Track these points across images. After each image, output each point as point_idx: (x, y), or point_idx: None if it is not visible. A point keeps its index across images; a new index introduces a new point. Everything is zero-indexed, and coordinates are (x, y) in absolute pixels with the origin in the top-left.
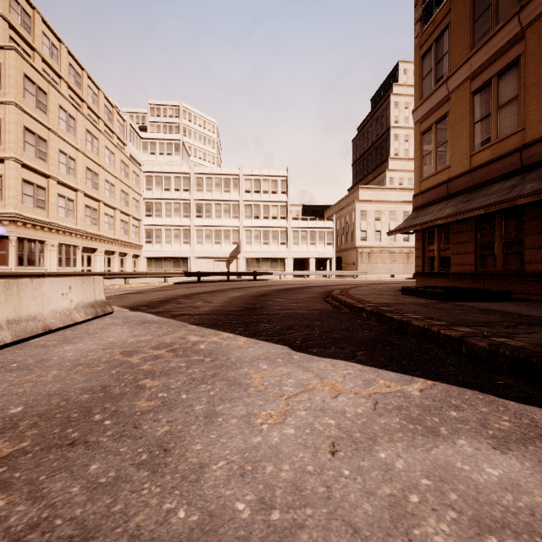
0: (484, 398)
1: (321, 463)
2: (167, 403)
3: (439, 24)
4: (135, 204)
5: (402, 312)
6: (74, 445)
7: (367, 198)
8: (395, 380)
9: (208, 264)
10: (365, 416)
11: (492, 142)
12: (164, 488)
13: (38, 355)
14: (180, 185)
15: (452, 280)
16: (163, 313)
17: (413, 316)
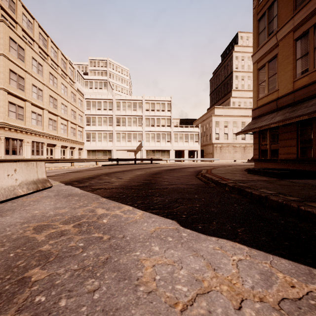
0: None
1: None
2: None
3: None
4: (79, 118)
5: (257, 188)
6: None
7: (219, 114)
8: (294, 273)
9: (123, 154)
10: None
11: (310, 71)
12: None
13: None
14: (107, 107)
15: (280, 164)
16: (86, 187)
17: (268, 191)
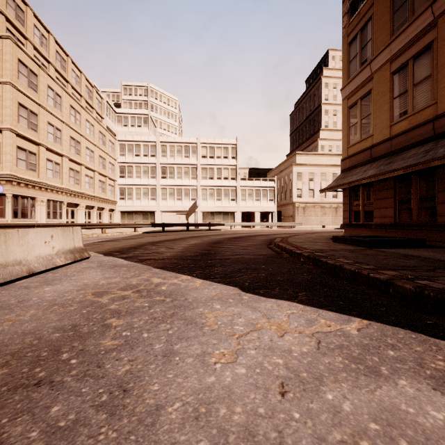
0: (417, 337)
1: (272, 405)
2: (129, 342)
3: (364, 16)
4: (110, 167)
5: (335, 258)
6: (40, 385)
7: (302, 162)
8: (335, 320)
9: (171, 217)
10: (310, 355)
11: (409, 114)
12: (121, 432)
13: (20, 295)
14: (148, 152)
15: (375, 230)
16: (132, 258)
17: (345, 261)
